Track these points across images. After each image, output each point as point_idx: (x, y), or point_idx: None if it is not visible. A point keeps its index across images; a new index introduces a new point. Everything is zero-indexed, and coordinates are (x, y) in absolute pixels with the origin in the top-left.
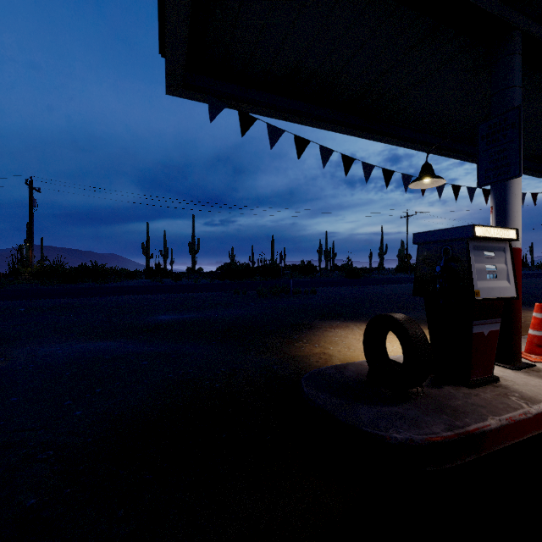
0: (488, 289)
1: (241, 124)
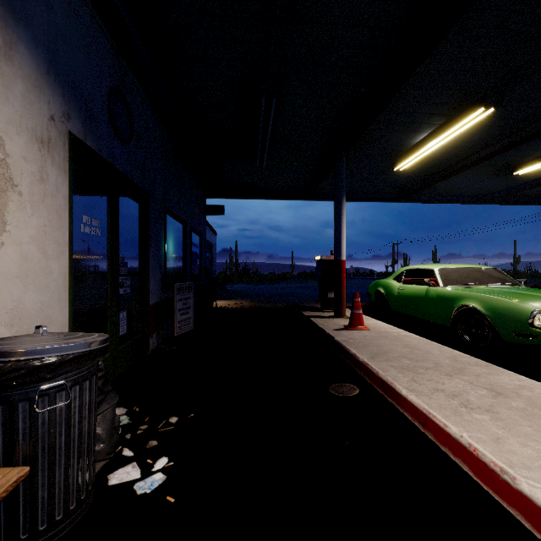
0: None
1: None
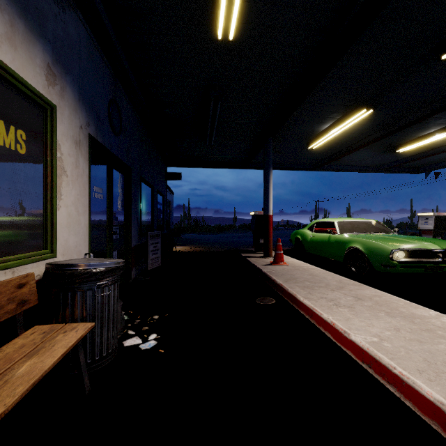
0: (422, 227)
1: (435, 176)
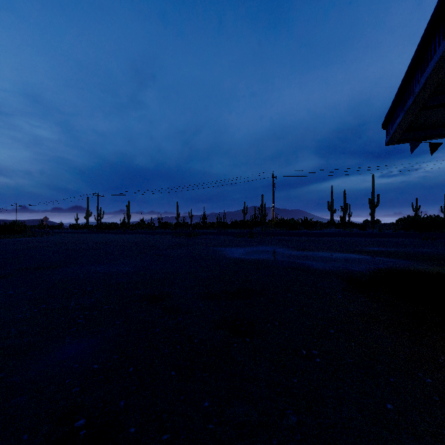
0: None
1: (430, 149)
